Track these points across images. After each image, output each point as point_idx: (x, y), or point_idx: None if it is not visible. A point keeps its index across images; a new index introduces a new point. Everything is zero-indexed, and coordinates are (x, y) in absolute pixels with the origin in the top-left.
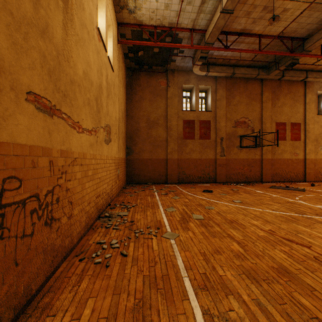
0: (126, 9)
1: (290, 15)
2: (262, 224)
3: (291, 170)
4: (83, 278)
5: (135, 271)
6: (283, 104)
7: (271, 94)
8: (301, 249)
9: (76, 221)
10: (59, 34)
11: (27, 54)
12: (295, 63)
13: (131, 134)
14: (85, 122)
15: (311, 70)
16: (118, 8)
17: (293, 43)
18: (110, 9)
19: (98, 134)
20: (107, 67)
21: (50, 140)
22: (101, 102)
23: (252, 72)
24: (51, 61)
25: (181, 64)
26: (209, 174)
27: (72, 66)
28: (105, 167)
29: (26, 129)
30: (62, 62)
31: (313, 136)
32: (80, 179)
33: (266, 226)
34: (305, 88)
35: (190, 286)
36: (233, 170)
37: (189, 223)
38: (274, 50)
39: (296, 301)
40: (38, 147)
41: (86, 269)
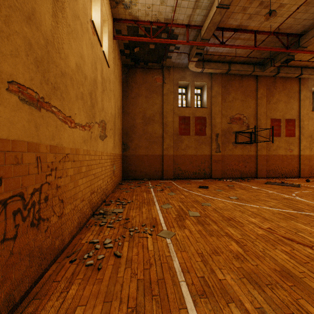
0: (121, 5)
1: (286, 11)
2: (261, 221)
3: (286, 166)
4: (72, 283)
5: (128, 275)
6: (278, 100)
7: (266, 91)
8: (303, 249)
9: (67, 219)
10: (47, 23)
11: (9, 40)
12: (290, 59)
13: (127, 130)
14: (78, 116)
15: (305, 66)
16: (114, 4)
17: (288, 39)
18: (106, 4)
19: (92, 129)
20: (103, 62)
21: (37, 134)
22: (95, 97)
23: (248, 68)
24: (38, 50)
25: (177, 60)
26: (205, 170)
27: (63, 58)
28: (100, 163)
29: (8, 122)
30: (52, 52)
31: (308, 132)
32: (72, 176)
33: (265, 224)
34: (300, 85)
35: (187, 292)
36: (228, 166)
37: (185, 221)
38: (270, 46)
39: (303, 310)
40: (22, 142)
41: (76, 272)
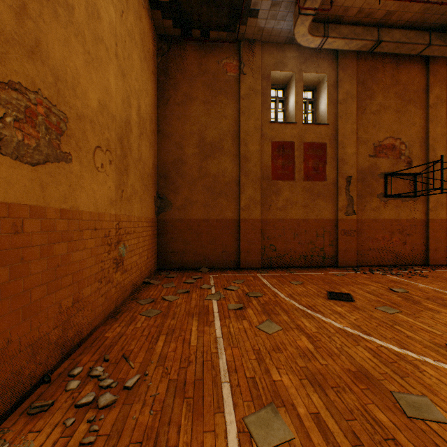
0: None
1: None
2: None
3: None
4: None
5: None
6: None
7: (445, 92)
8: None
9: None
10: None
11: None
12: None
13: (167, 169)
14: None
15: None
16: None
17: None
18: None
19: None
20: None
21: None
22: None
23: (417, 39)
24: None
25: (270, 22)
26: (323, 251)
27: None
28: None
29: None
30: None
31: None
32: None
33: None
34: None
35: None
36: (370, 243)
37: None
38: None
39: None
40: None
41: None
